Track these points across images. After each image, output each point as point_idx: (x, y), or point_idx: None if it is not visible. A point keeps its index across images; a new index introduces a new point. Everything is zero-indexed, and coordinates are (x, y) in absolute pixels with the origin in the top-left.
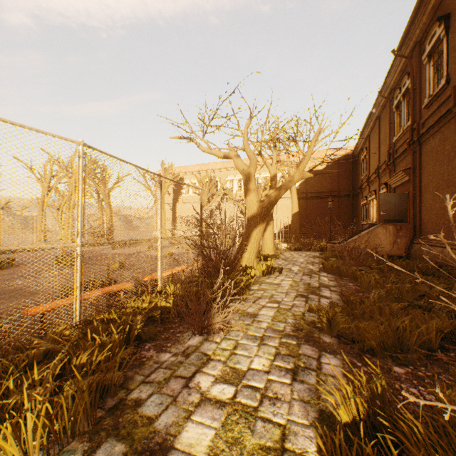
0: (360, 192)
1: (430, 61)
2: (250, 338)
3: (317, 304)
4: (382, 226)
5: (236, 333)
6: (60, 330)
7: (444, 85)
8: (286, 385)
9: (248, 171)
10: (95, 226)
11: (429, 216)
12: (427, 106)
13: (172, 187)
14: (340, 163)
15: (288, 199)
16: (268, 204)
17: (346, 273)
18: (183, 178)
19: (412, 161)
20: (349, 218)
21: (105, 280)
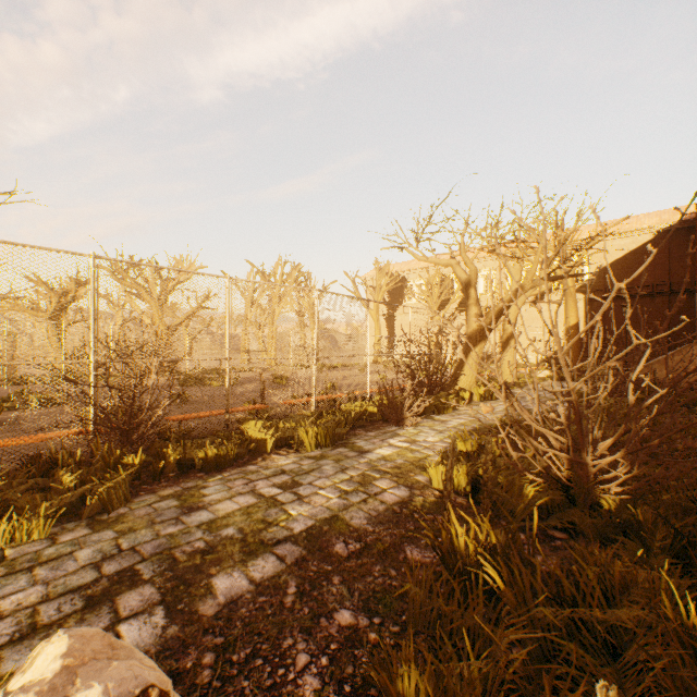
0: None
1: None
2: (433, 430)
3: None
4: None
5: (423, 427)
6: (305, 413)
7: None
8: (444, 447)
9: (467, 282)
10: (324, 345)
11: None
12: None
13: (389, 291)
14: (672, 236)
15: None
16: (490, 320)
17: None
18: (404, 279)
19: None
20: (692, 330)
21: (324, 392)
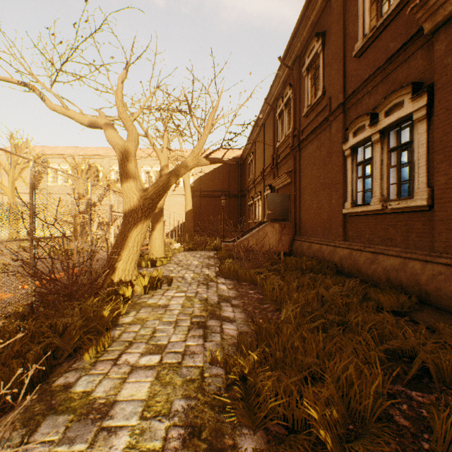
0: (247, 193)
1: (309, 74)
2: None
3: (220, 339)
4: (270, 224)
5: None
6: None
7: (321, 96)
8: None
9: (125, 147)
10: None
11: (307, 216)
12: (306, 115)
13: None
14: (230, 165)
15: (183, 196)
16: (153, 195)
17: (245, 278)
18: (49, 161)
19: (294, 165)
20: (238, 217)
21: None
